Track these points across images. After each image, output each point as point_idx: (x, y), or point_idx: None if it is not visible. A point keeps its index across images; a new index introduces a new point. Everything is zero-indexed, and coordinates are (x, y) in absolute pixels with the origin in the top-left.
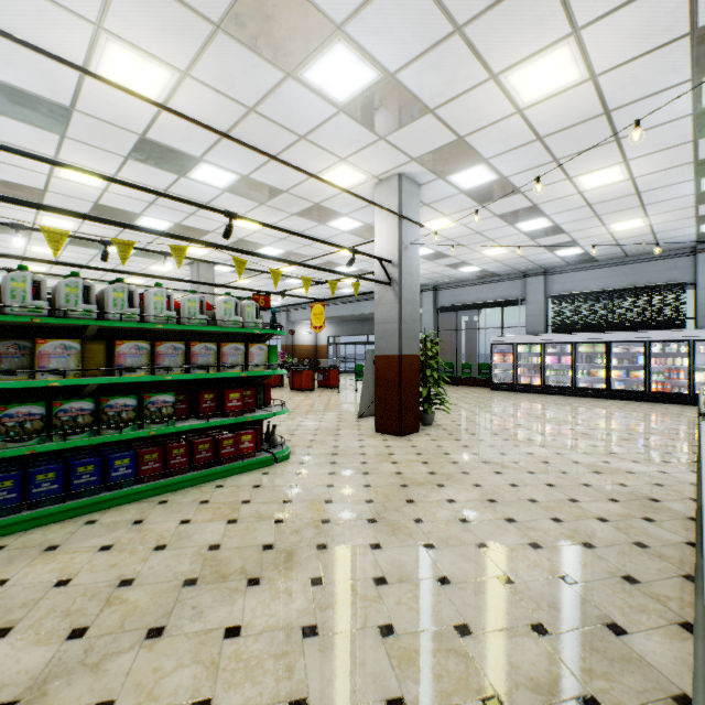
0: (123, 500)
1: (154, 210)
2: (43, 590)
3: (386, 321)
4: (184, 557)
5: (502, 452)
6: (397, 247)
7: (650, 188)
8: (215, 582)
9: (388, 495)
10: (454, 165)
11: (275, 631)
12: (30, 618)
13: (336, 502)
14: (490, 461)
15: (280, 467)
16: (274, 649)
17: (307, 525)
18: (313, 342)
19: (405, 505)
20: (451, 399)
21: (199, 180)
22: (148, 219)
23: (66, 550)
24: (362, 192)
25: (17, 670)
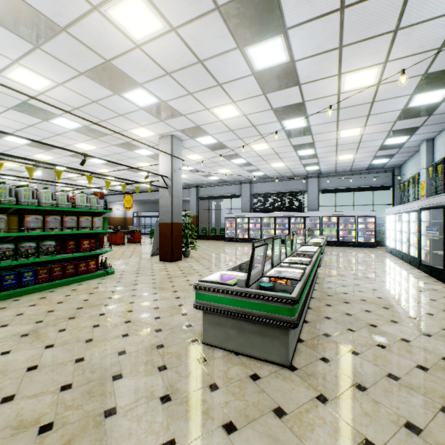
0: (30, 292)
1: (19, 134)
2: (12, 317)
3: (165, 206)
4: (73, 303)
5: (216, 265)
6: (170, 170)
7: (280, 152)
8: (90, 307)
9: (162, 281)
10: (197, 135)
11: (118, 312)
12: (14, 322)
13: (139, 284)
14: (210, 268)
15: (110, 276)
16: (118, 315)
17: (127, 291)
18: (123, 215)
19: (169, 283)
20: (203, 246)
21: (56, 123)
22: (12, 137)
23: (12, 308)
24: (153, 139)
25: (21, 330)
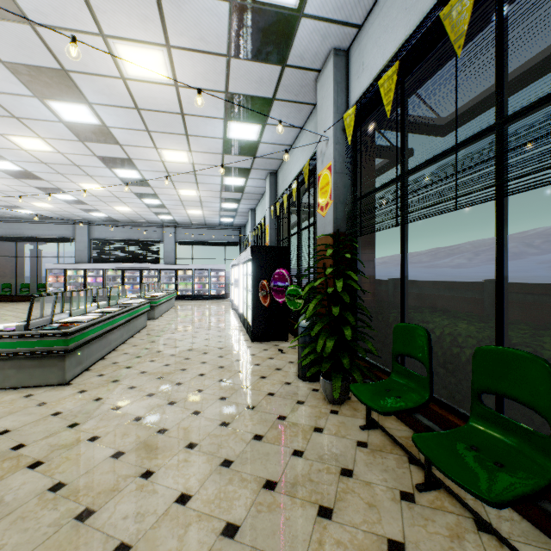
0: None
1: None
2: None
3: None
4: None
5: None
6: None
7: (122, 197)
8: None
9: None
10: None
11: None
12: None
13: None
14: None
15: None
16: None
17: None
18: None
19: None
20: (1, 311)
21: None
22: None
23: None
24: None
25: None
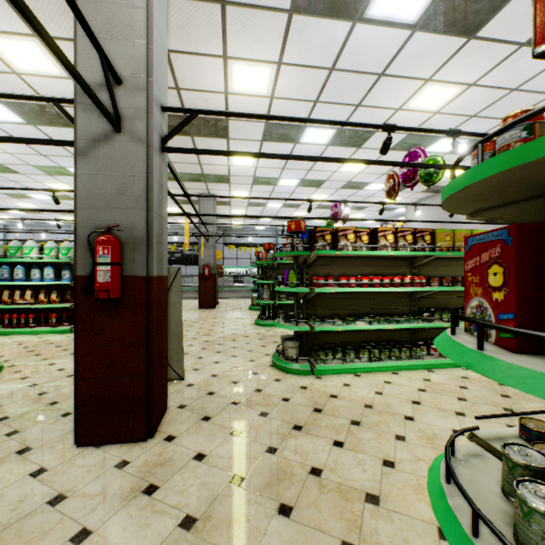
0: None
1: None
2: None
3: None
4: None
5: None
6: None
7: None
8: None
9: None
10: None
11: None
12: None
13: None
14: None
15: None
16: None
17: None
18: None
19: None
20: None
21: None
22: None
23: None
24: None
25: None
